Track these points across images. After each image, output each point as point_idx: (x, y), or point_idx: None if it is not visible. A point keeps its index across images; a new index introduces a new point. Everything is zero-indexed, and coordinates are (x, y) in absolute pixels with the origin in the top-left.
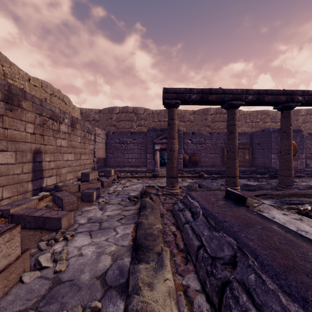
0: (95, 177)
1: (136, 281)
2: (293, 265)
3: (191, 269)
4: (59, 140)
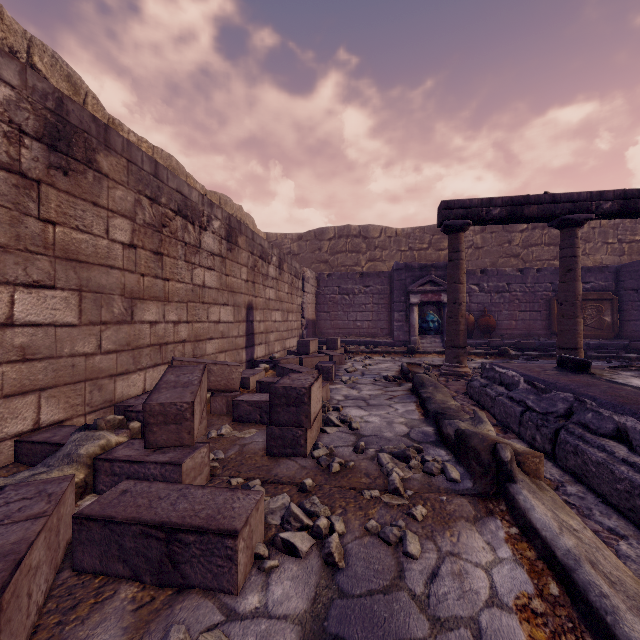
0: (316, 349)
1: (457, 427)
2: (634, 402)
3: (513, 437)
4: (268, 290)
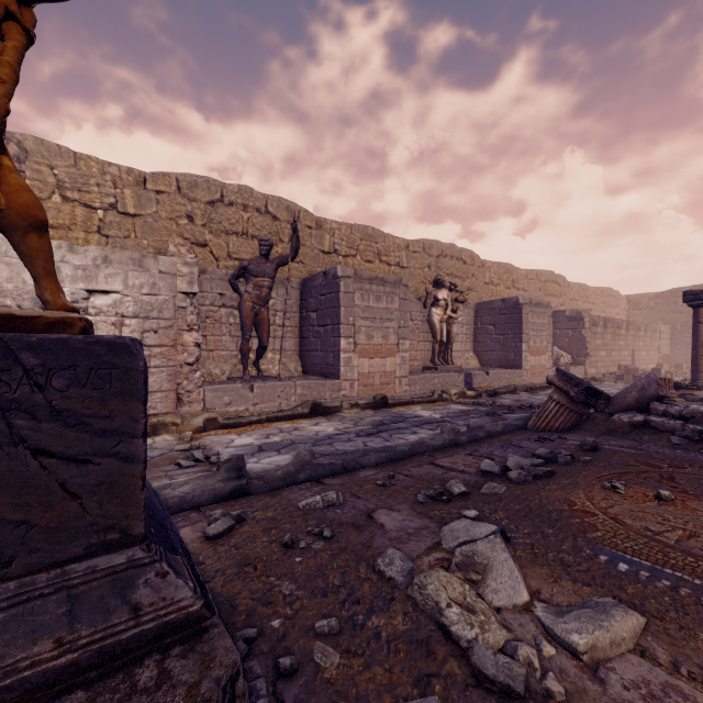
0: (667, 368)
1: None
2: None
3: None
4: (639, 342)
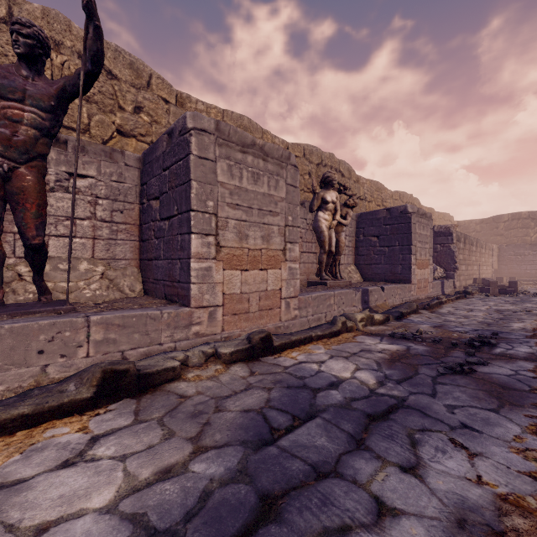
0: (504, 281)
1: None
2: None
3: None
4: (482, 258)
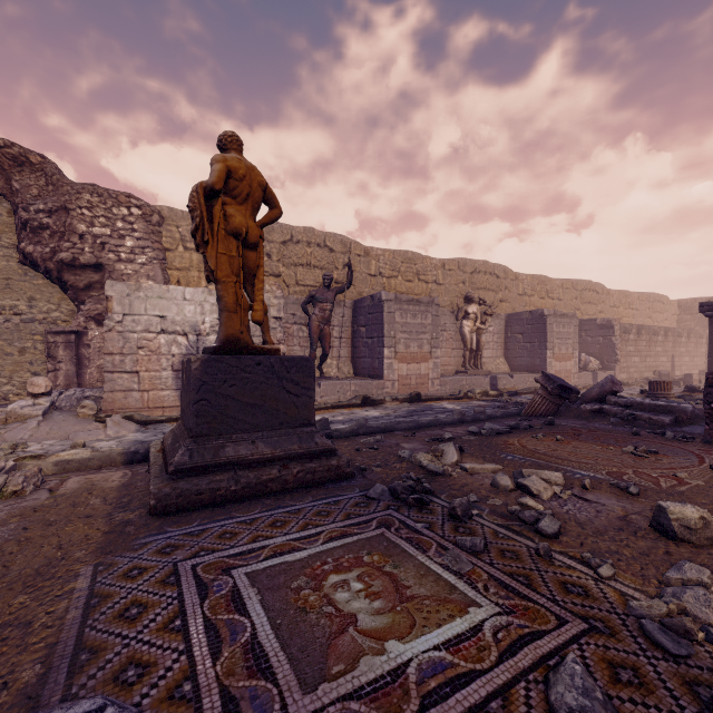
0: None
1: None
2: None
3: None
4: (681, 348)
